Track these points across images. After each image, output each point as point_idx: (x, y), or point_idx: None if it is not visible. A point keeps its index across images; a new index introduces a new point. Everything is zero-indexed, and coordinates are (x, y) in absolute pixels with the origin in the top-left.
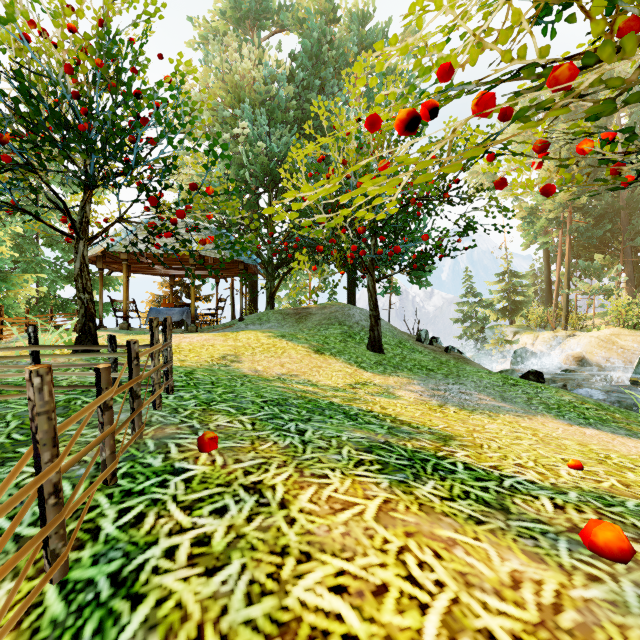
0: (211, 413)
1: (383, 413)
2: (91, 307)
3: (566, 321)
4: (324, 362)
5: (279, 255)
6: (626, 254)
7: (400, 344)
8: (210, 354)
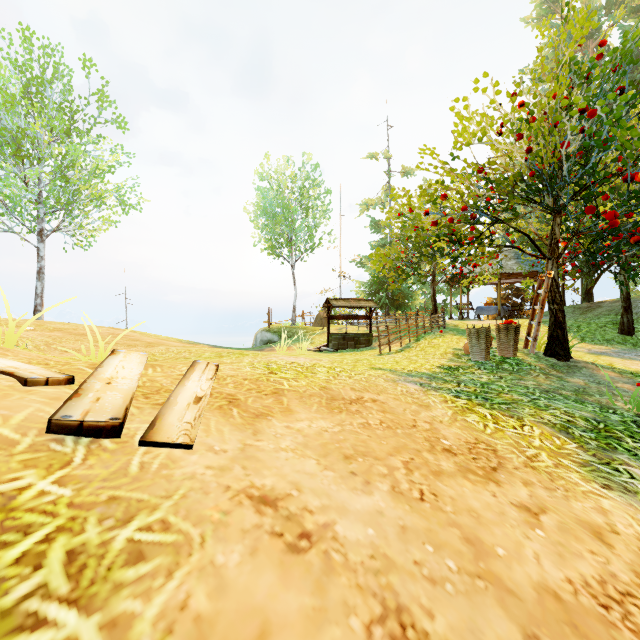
0: (449, 331)
1: None
2: (436, 307)
3: None
4: None
5: None
6: None
7: None
8: None
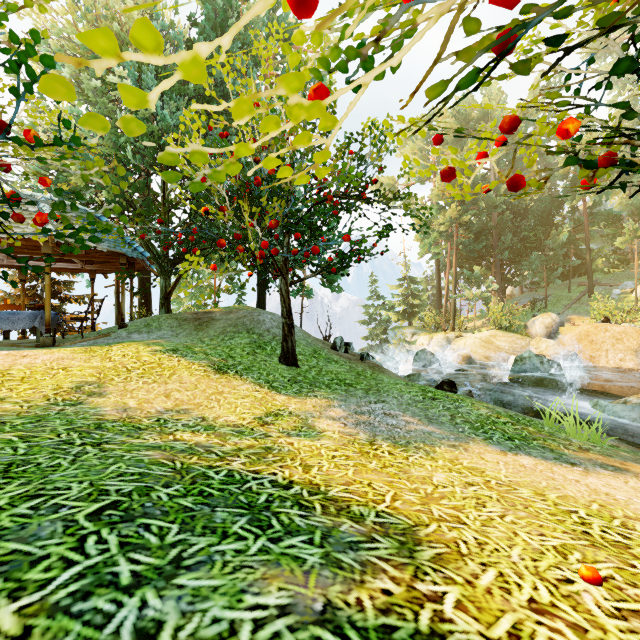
0: None
1: (308, 484)
2: None
3: (454, 323)
4: (227, 385)
5: (177, 249)
6: (496, 266)
7: (315, 353)
8: (57, 383)
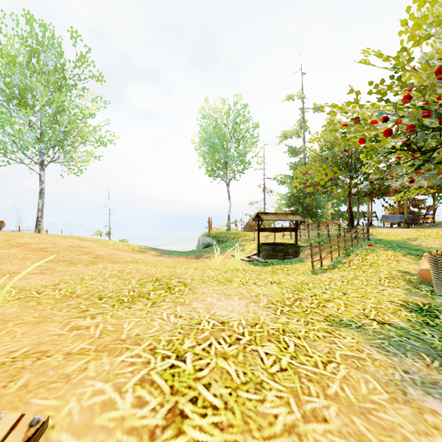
0: (375, 244)
1: None
2: (351, 218)
3: None
4: None
5: None
6: None
7: None
8: (402, 237)
